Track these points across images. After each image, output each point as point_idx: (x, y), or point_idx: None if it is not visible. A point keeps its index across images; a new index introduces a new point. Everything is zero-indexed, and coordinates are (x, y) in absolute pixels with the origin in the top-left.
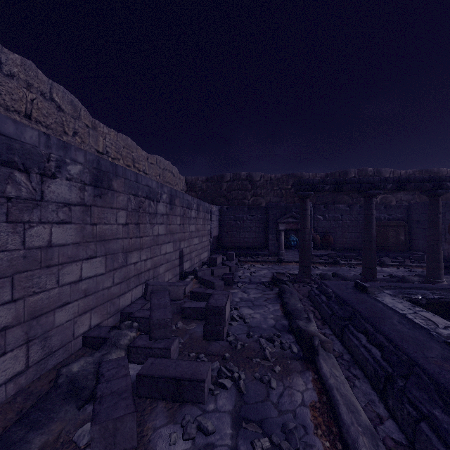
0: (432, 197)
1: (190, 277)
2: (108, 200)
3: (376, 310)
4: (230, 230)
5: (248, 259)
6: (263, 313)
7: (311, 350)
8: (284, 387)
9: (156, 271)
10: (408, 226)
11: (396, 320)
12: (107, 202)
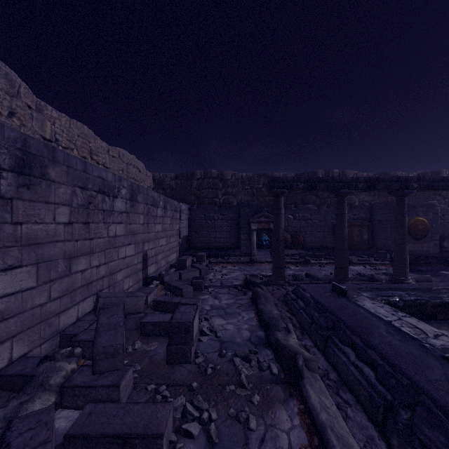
0: (399, 197)
1: (155, 283)
2: (41, 193)
3: (360, 318)
4: (200, 229)
5: (219, 260)
6: (236, 324)
7: (294, 371)
8: (265, 426)
9: (112, 279)
10: (370, 226)
11: (383, 329)
12: (39, 195)
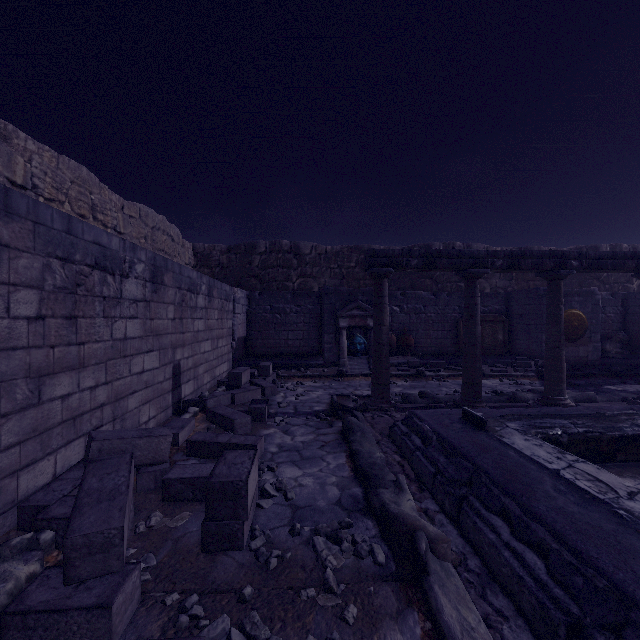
0: (553, 280)
1: (192, 410)
2: None
3: (511, 465)
4: (265, 328)
5: (293, 372)
6: (318, 475)
7: (413, 560)
8: None
9: (120, 407)
10: (507, 322)
11: (549, 485)
12: None
